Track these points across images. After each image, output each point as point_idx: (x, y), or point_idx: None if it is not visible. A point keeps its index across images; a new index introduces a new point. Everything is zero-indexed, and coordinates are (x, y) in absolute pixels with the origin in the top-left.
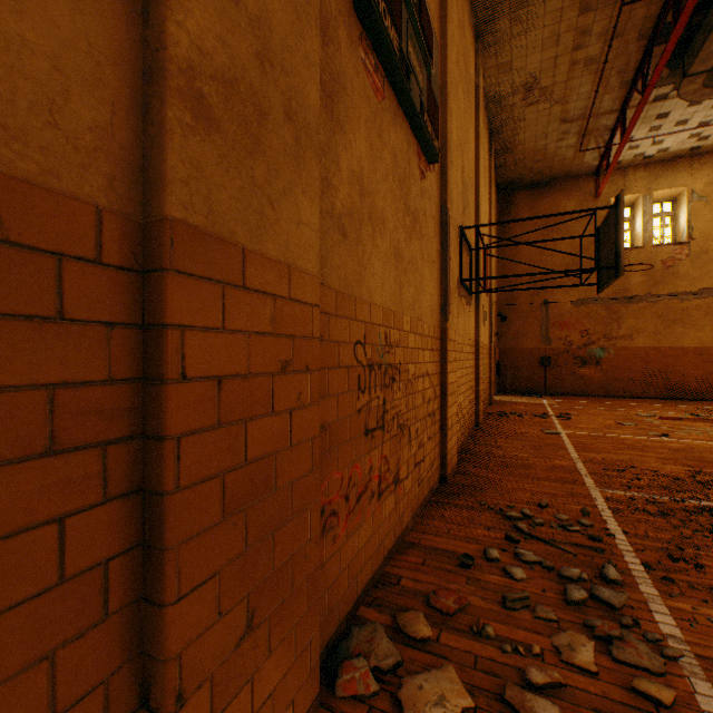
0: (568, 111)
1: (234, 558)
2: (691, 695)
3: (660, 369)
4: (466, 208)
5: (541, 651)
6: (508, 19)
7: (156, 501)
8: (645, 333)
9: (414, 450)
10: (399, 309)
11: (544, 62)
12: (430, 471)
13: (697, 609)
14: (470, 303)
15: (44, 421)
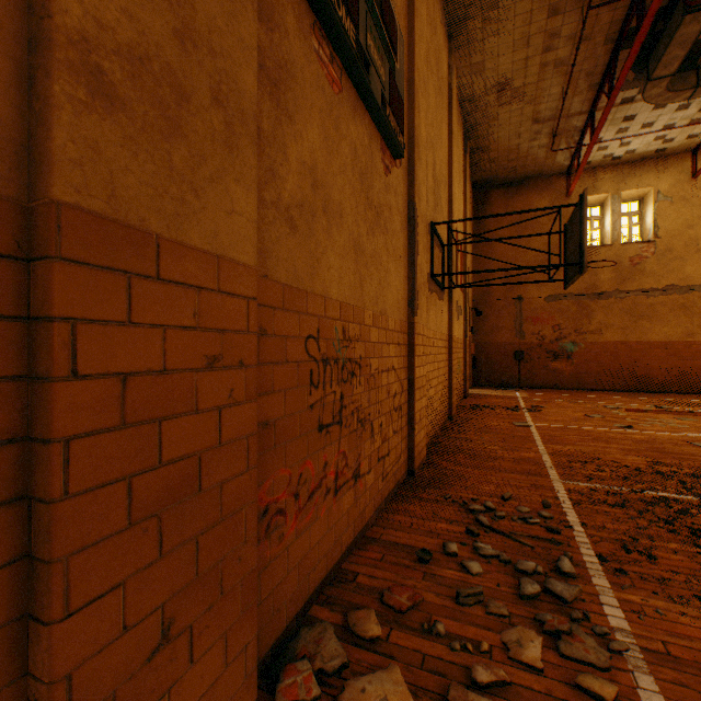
0: (540, 112)
1: (145, 567)
2: (633, 690)
3: (627, 362)
4: (438, 205)
5: (490, 647)
6: (480, 20)
7: (41, 510)
8: (614, 328)
9: (378, 445)
10: (360, 303)
11: (515, 63)
12: (396, 465)
13: (647, 601)
14: (443, 298)
15: None
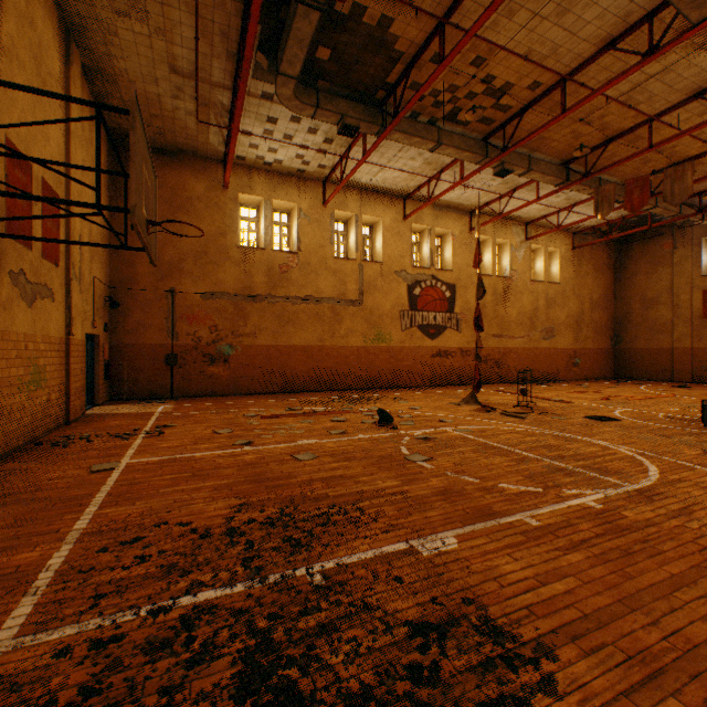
0: (177, 58)
1: None
2: None
3: (278, 365)
4: None
5: None
6: None
7: None
8: (268, 332)
9: None
10: None
11: None
12: None
13: None
14: None
15: None
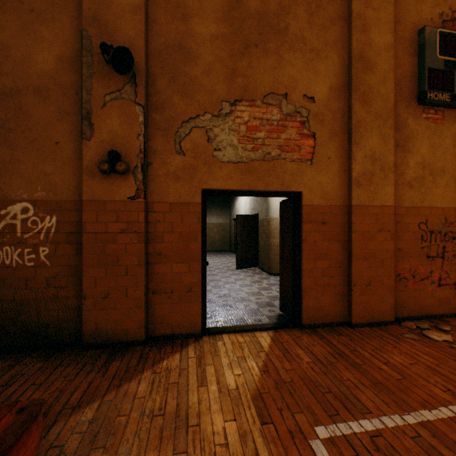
0: None
1: (365, 268)
2: None
3: None
4: None
5: None
6: None
7: (350, 252)
8: None
9: None
10: None
11: None
12: None
13: None
14: None
15: (335, 236)
